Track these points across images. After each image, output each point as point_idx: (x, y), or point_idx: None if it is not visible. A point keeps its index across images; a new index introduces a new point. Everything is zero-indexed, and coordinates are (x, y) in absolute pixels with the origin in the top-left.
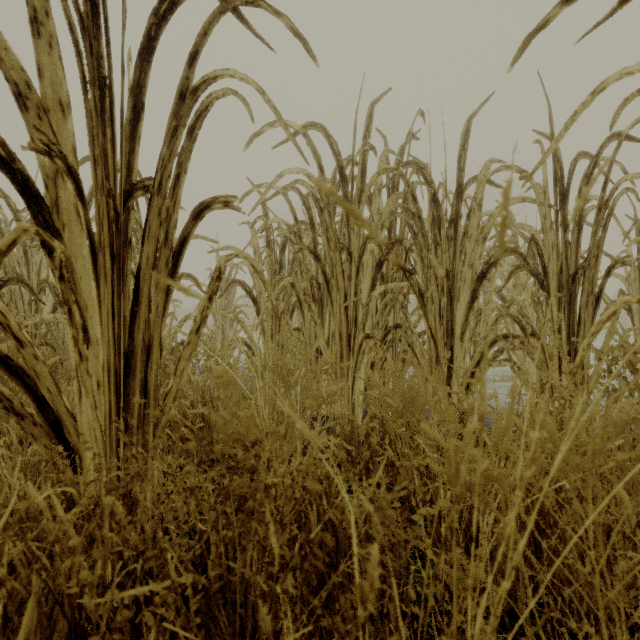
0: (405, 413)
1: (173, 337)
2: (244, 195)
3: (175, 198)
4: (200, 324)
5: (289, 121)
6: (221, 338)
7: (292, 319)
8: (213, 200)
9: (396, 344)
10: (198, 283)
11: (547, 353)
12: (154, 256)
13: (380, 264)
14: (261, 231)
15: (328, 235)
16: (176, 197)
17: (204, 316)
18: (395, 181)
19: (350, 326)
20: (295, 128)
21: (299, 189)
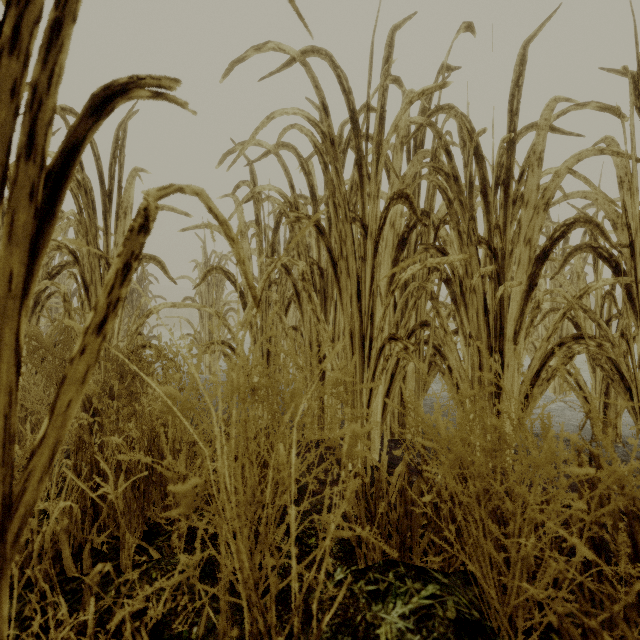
0: (482, 473)
1: (132, 338)
2: (225, 155)
3: (51, 68)
4: (106, 315)
5: (282, 44)
6: (208, 339)
7: (288, 317)
8: (133, 82)
9: (420, 347)
10: (164, 268)
11: (634, 360)
12: (2, 177)
13: (403, 242)
14: (247, 201)
15: (335, 200)
16: (54, 66)
17: (114, 300)
18: (418, 140)
19: (364, 323)
20: (290, 54)
21: (296, 148)
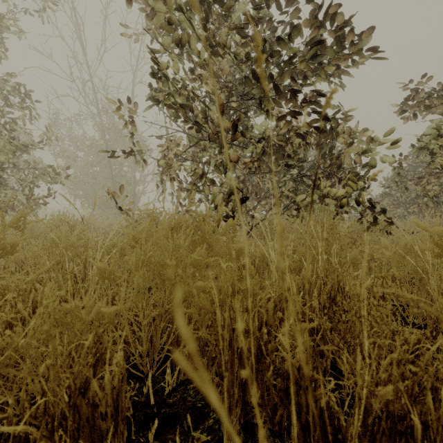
0: None
1: None
2: None
3: None
4: None
5: None
6: None
7: None
8: None
9: None
10: None
11: None
12: None
13: None
14: None
15: None
16: None
17: None
18: None
19: None
20: None
21: None
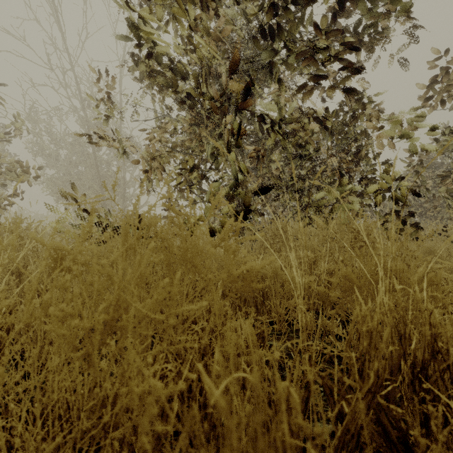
0: None
1: None
2: None
3: None
4: None
5: None
6: None
7: None
8: None
9: None
10: None
11: None
12: None
13: None
14: None
15: None
16: None
17: None
18: None
19: None
20: None
21: None
